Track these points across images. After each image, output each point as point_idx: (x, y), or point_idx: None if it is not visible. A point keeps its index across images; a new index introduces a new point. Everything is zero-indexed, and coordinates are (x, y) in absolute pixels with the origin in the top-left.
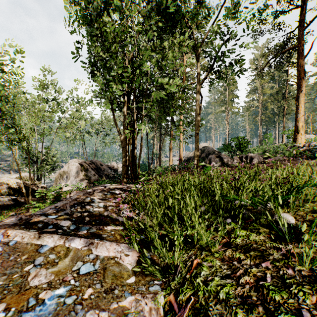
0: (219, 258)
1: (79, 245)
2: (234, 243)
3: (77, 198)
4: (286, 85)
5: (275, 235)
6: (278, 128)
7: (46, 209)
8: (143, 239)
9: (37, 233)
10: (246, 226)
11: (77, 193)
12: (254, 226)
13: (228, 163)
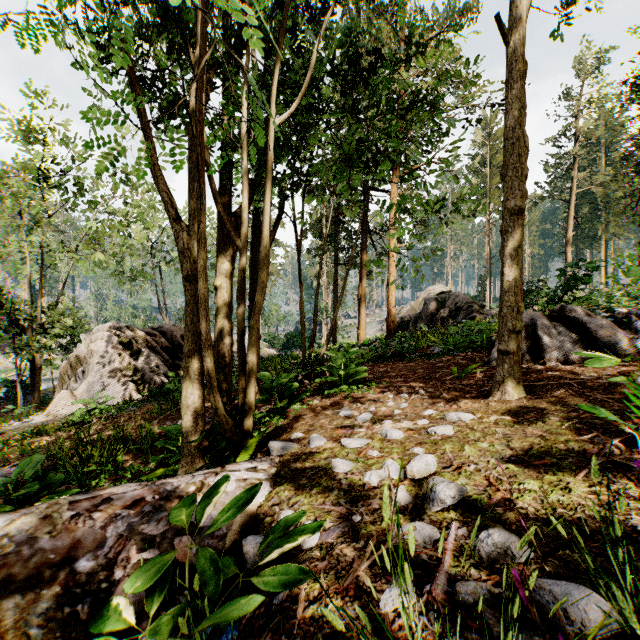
0: None
1: None
2: None
3: None
4: None
5: None
6: (605, 250)
7: None
8: None
9: None
10: None
11: None
12: None
13: (616, 344)
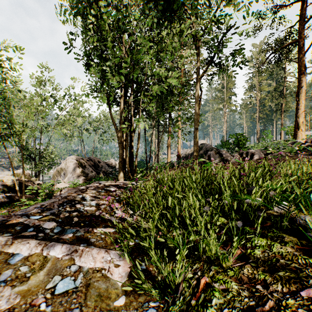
0: (234, 278)
1: (60, 254)
2: (252, 256)
3: (68, 196)
4: (284, 82)
5: (306, 246)
6: (276, 125)
7: (30, 209)
8: (137, 244)
9: (12, 238)
10: (264, 232)
11: (68, 190)
12: (275, 233)
13: (227, 159)
